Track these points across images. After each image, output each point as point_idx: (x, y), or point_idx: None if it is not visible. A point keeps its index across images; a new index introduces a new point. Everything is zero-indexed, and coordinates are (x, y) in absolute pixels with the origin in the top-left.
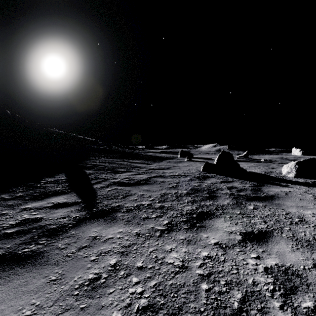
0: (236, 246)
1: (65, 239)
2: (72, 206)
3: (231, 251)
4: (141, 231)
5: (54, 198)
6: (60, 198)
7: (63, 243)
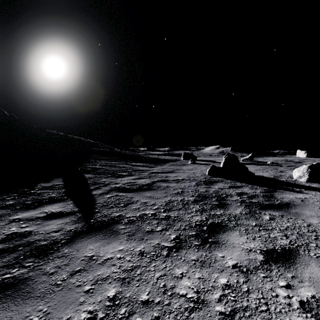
0: (259, 269)
1: (56, 260)
2: (67, 217)
3: (255, 277)
4: (146, 249)
5: (48, 206)
6: (55, 207)
7: (53, 266)
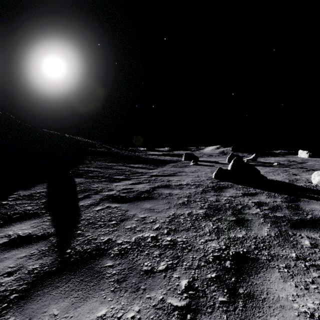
0: None
1: None
2: (35, 244)
3: None
4: (142, 315)
5: (16, 225)
6: (25, 226)
7: None
